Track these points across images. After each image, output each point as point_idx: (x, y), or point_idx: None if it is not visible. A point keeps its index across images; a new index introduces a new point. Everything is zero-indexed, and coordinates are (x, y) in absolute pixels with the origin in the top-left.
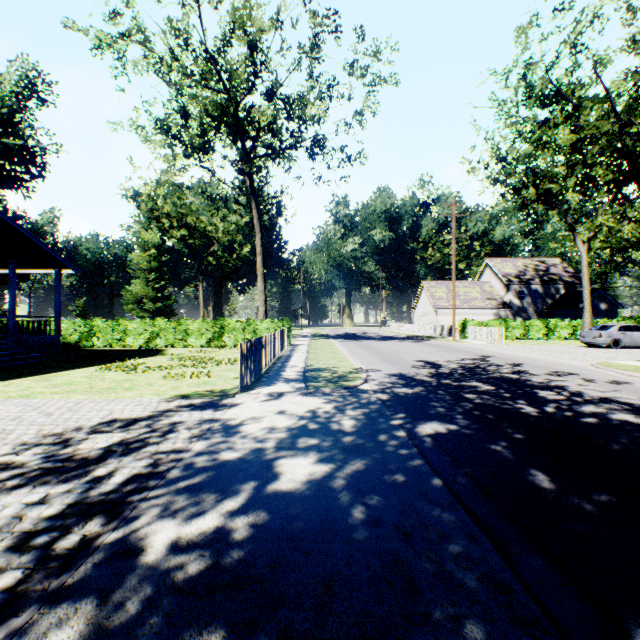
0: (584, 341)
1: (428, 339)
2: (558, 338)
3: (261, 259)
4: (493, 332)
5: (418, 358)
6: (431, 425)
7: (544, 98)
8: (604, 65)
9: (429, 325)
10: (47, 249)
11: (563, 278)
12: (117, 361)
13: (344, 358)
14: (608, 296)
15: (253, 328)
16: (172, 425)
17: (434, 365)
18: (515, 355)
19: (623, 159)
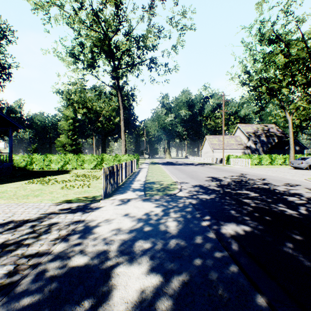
0: (293, 166)
1: (210, 165)
2: (276, 164)
3: (123, 123)
4: (244, 161)
5: (207, 175)
6: (231, 226)
7: (270, 40)
8: (302, 21)
9: (209, 157)
10: (3, 115)
11: (276, 134)
12: (41, 177)
13: (167, 175)
14: (300, 143)
15: (118, 159)
16: (48, 226)
17: (217, 179)
18: (259, 173)
19: (310, 72)
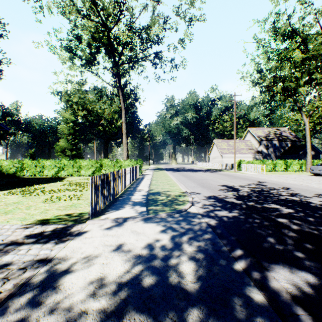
0: (313, 172)
1: (220, 171)
2: (292, 170)
3: (125, 125)
4: (258, 167)
5: (220, 183)
6: (282, 273)
7: (285, 35)
8: None
9: (218, 163)
10: None
11: (289, 138)
12: (26, 186)
13: (174, 184)
14: (315, 147)
15: (119, 165)
16: None
17: (233, 189)
18: (279, 181)
19: None
